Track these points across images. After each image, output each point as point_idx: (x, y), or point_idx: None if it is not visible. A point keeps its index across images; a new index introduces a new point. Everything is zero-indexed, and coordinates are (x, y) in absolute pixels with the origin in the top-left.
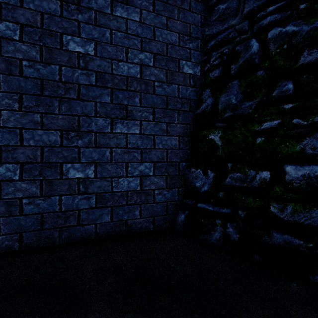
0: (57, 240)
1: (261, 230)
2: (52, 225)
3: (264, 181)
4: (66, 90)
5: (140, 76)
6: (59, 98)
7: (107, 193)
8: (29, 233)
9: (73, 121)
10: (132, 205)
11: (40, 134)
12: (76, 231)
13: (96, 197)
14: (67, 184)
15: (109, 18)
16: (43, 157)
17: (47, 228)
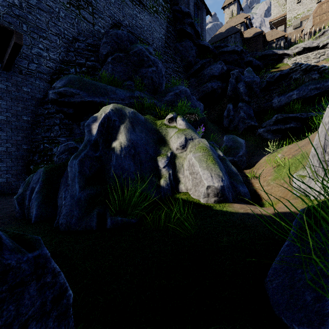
0: None
1: None
2: None
3: None
4: None
5: (6, 150)
6: None
7: None
8: None
9: None
10: (3, 186)
11: None
12: None
13: None
14: None
15: None
16: None
17: None
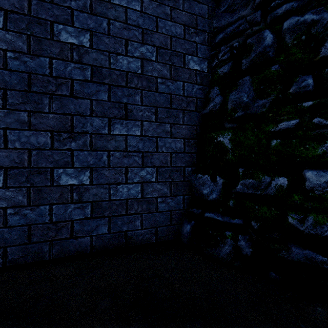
0: (47, 255)
1: (277, 244)
2: (41, 238)
3: (281, 188)
4: (57, 86)
5: (141, 72)
6: (50, 95)
7: (104, 201)
8: (14, 248)
9: (65, 121)
10: (133, 215)
11: (28, 135)
12: (69, 245)
13: (92, 206)
14: (59, 191)
15: (106, 6)
16: (31, 161)
17: (35, 242)
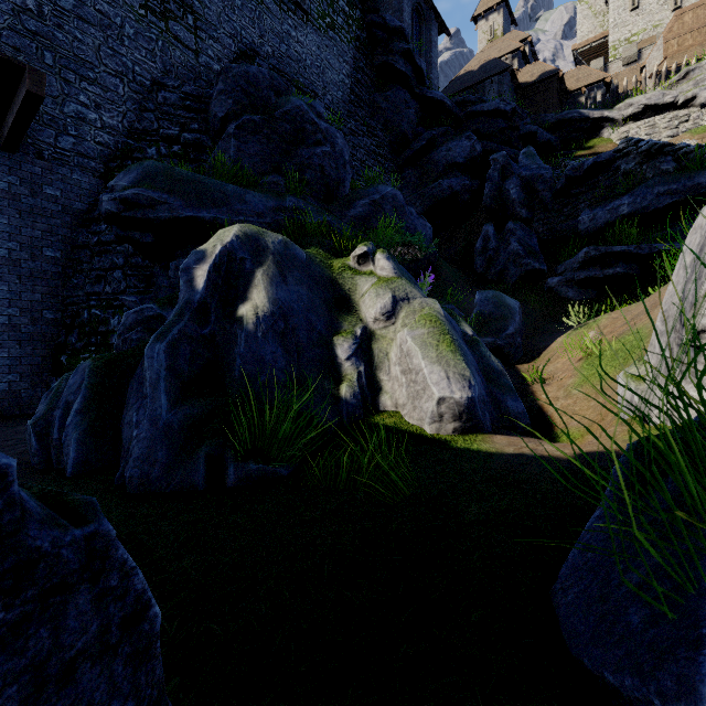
0: None
1: None
2: None
3: None
4: None
5: (9, 323)
6: None
7: None
8: None
9: None
10: (3, 400)
11: None
12: None
13: None
14: None
15: None
16: None
17: None
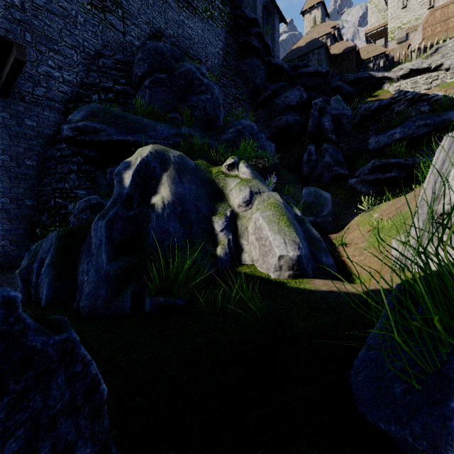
0: None
1: None
2: None
3: None
4: None
5: (2, 207)
6: None
7: None
8: None
9: None
10: None
11: None
12: None
13: None
14: None
15: None
16: None
17: None
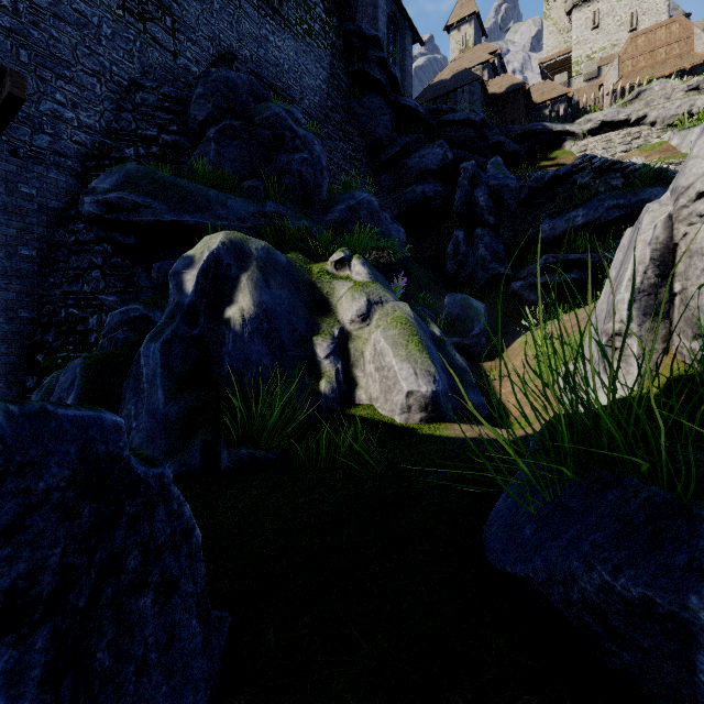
0: None
1: None
2: None
3: None
4: None
5: None
6: None
7: None
8: None
9: None
10: None
11: None
12: None
13: None
14: None
15: None
16: None
17: None
